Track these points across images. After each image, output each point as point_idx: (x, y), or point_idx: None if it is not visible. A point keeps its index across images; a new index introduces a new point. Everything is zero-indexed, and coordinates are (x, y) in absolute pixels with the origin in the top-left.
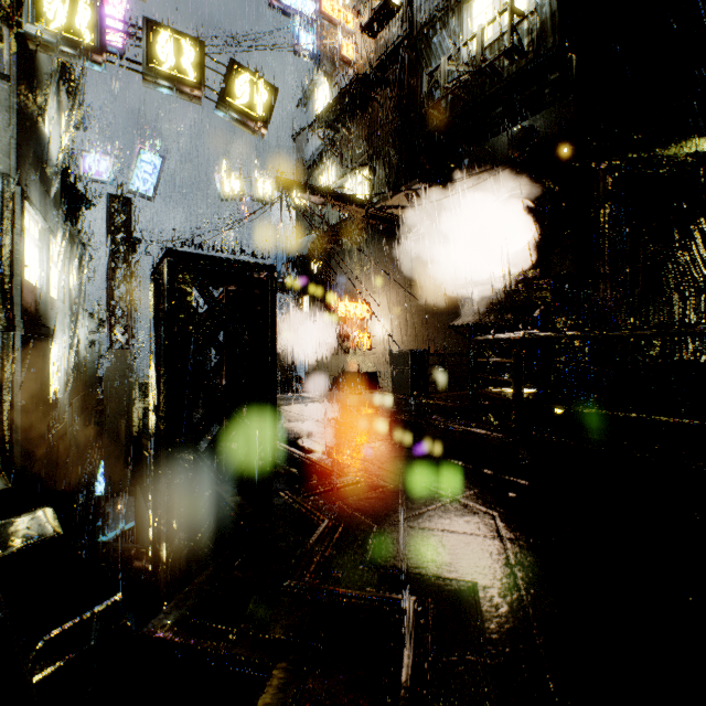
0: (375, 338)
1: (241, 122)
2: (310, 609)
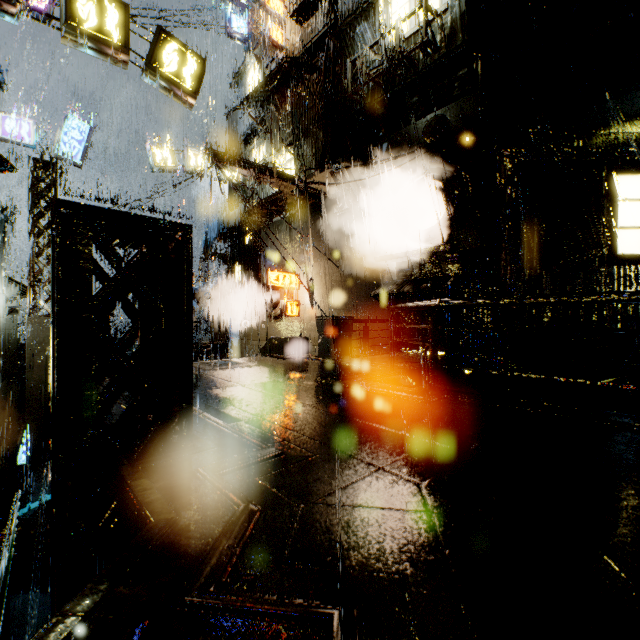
0: (303, 305)
1: (169, 91)
2: (209, 639)
